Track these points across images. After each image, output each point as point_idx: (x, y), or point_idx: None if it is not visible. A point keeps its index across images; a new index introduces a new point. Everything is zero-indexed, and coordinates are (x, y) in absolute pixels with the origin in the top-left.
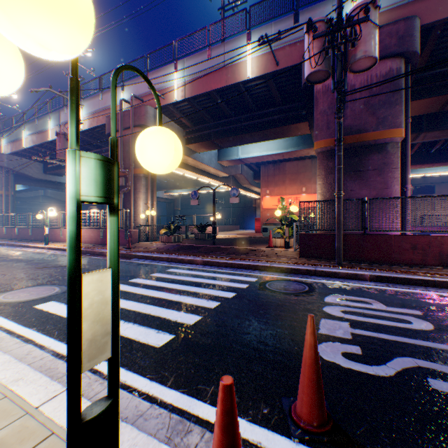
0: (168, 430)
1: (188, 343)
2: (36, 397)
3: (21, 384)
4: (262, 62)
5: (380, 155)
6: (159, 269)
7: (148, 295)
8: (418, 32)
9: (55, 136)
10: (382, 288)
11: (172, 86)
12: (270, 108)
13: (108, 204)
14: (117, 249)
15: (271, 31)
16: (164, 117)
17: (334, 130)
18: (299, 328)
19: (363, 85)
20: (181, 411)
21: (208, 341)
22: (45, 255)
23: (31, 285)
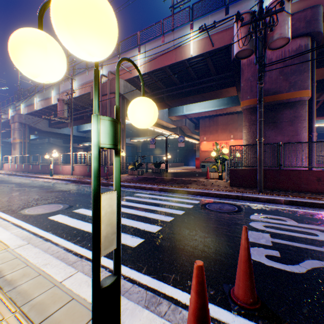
0: (145, 301)
1: (154, 245)
2: (59, 276)
3: (48, 267)
4: (201, 44)
5: (291, 110)
6: (129, 194)
7: (123, 211)
8: (321, 17)
9: (56, 101)
10: (294, 209)
11: (136, 64)
12: (207, 77)
13: (114, 149)
14: (120, 178)
15: (208, 21)
16: (130, 86)
17: (256, 92)
18: (232, 237)
19: (278, 58)
20: (153, 290)
21: (168, 244)
22: (51, 183)
23: (45, 203)
